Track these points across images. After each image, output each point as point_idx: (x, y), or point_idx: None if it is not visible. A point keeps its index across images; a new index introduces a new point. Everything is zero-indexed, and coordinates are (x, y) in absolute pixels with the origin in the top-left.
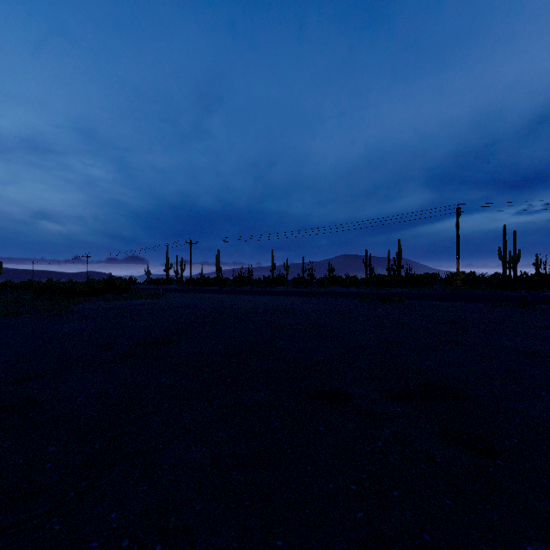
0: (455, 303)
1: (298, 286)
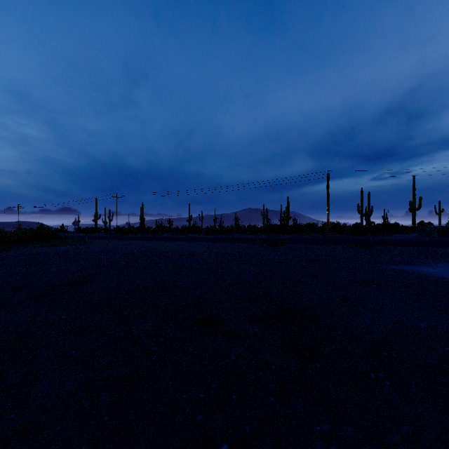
0: (323, 246)
1: (208, 233)
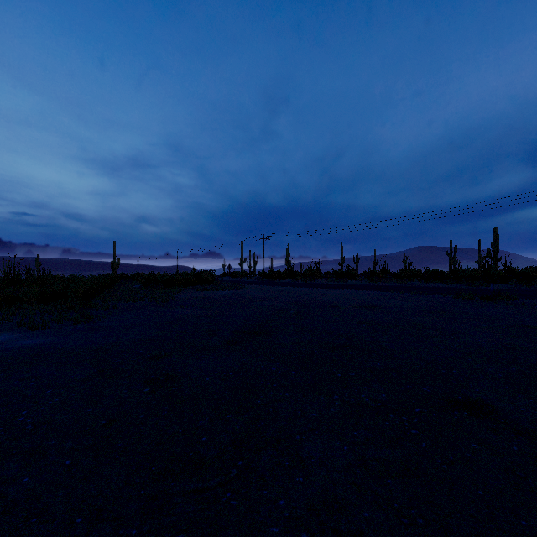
0: None
1: (373, 280)
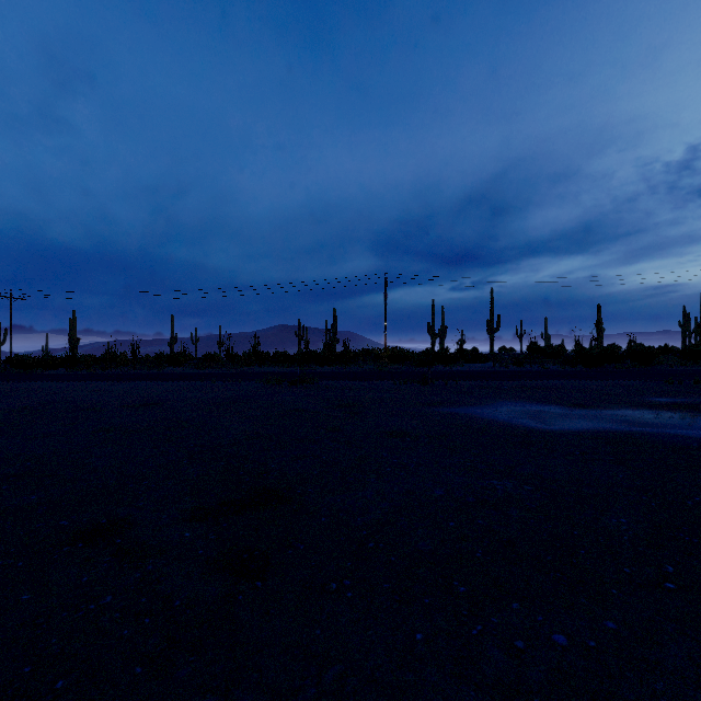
0: (370, 382)
1: (199, 366)
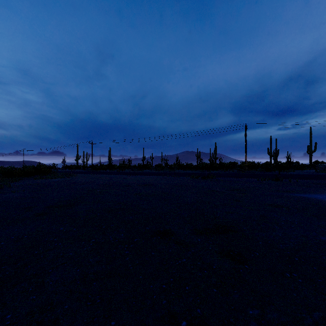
0: (242, 179)
1: (157, 169)
